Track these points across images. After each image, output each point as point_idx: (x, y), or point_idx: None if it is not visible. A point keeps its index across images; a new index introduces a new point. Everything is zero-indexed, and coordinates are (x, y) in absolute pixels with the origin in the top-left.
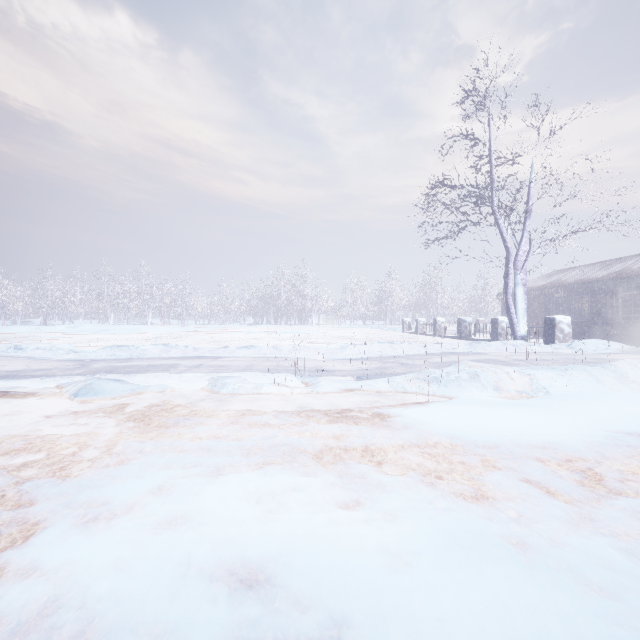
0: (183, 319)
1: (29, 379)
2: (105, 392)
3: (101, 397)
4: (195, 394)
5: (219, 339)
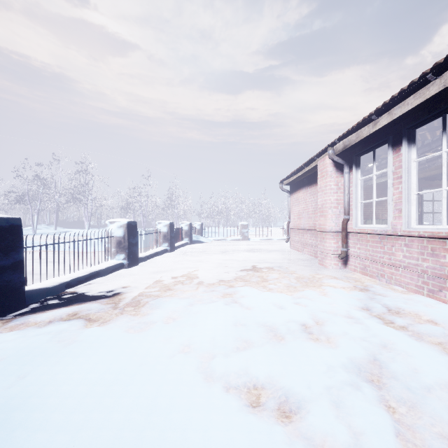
0: None
1: None
2: None
3: None
4: None
5: None
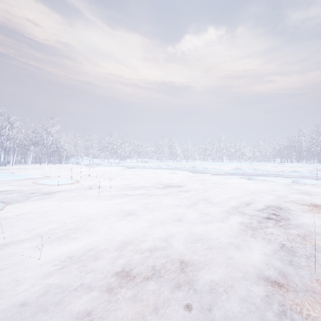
0: (239, 160)
1: (226, 175)
2: (255, 179)
3: (255, 180)
4: (285, 183)
5: (268, 169)
